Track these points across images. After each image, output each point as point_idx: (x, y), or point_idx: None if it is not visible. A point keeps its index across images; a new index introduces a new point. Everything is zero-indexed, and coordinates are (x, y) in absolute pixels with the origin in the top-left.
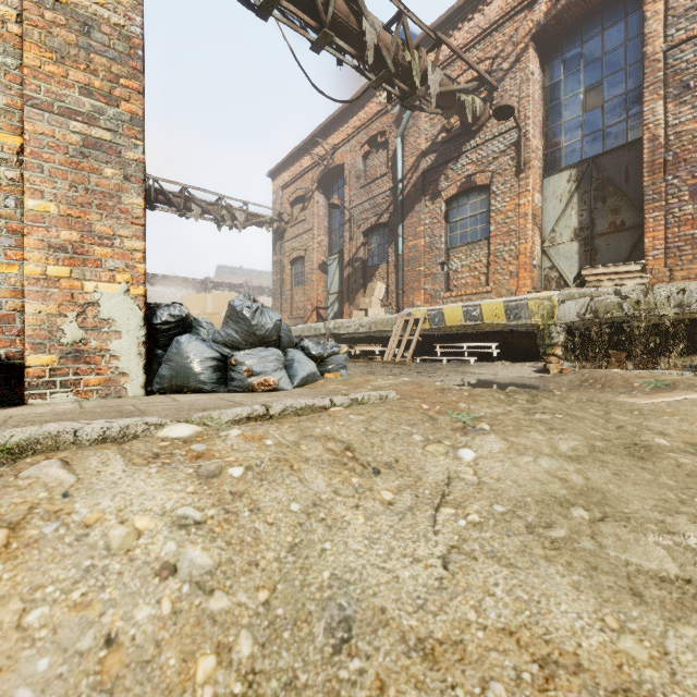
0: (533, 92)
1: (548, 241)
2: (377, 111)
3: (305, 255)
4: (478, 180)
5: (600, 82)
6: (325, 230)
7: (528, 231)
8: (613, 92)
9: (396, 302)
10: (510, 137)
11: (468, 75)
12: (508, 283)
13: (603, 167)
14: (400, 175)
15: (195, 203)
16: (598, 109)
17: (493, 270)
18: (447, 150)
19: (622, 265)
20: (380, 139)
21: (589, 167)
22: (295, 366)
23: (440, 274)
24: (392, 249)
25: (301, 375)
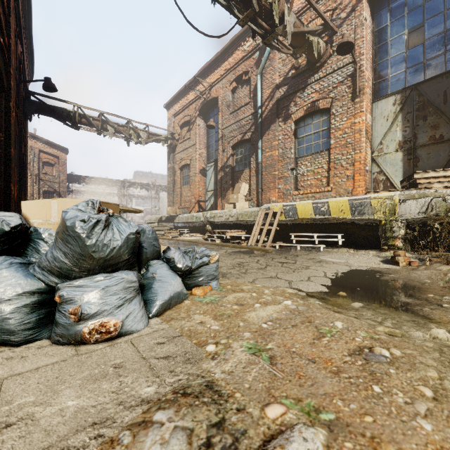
0: (366, 34)
1: (376, 151)
2: (242, 56)
3: (190, 163)
4: (321, 104)
5: (422, 24)
6: (204, 145)
7: (362, 143)
8: (433, 31)
9: (257, 197)
10: (347, 70)
11: (313, 24)
12: (345, 184)
13: (424, 92)
14: (259, 103)
15: (110, 124)
16: (420, 46)
17: (333, 174)
18: (295, 83)
19: None
20: (244, 78)
21: (412, 92)
22: (155, 287)
23: (290, 177)
24: (253, 159)
25: (161, 299)
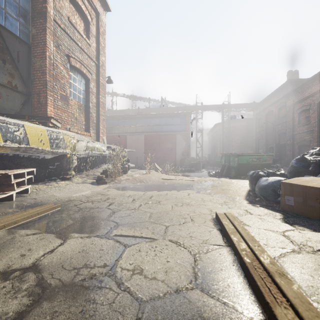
0: None
1: None
2: None
3: None
4: None
5: None
6: None
7: None
8: None
9: None
10: None
11: None
12: None
13: (4, 37)
14: None
15: None
16: None
17: None
18: None
19: (58, 122)
20: None
21: None
22: None
23: None
24: None
25: None
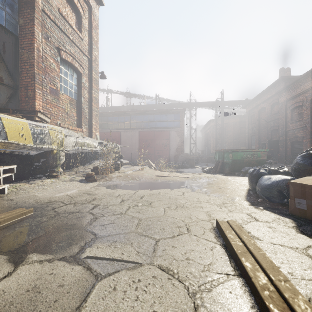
0: None
1: None
2: None
3: None
4: None
5: None
6: None
7: None
8: None
9: None
10: None
11: None
12: None
13: None
14: None
15: None
16: None
17: None
18: None
19: (46, 116)
20: None
21: None
22: None
23: None
24: None
25: None
